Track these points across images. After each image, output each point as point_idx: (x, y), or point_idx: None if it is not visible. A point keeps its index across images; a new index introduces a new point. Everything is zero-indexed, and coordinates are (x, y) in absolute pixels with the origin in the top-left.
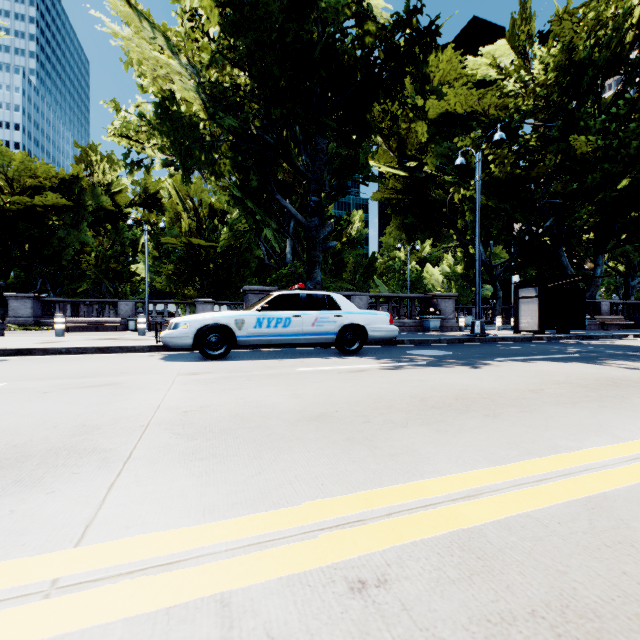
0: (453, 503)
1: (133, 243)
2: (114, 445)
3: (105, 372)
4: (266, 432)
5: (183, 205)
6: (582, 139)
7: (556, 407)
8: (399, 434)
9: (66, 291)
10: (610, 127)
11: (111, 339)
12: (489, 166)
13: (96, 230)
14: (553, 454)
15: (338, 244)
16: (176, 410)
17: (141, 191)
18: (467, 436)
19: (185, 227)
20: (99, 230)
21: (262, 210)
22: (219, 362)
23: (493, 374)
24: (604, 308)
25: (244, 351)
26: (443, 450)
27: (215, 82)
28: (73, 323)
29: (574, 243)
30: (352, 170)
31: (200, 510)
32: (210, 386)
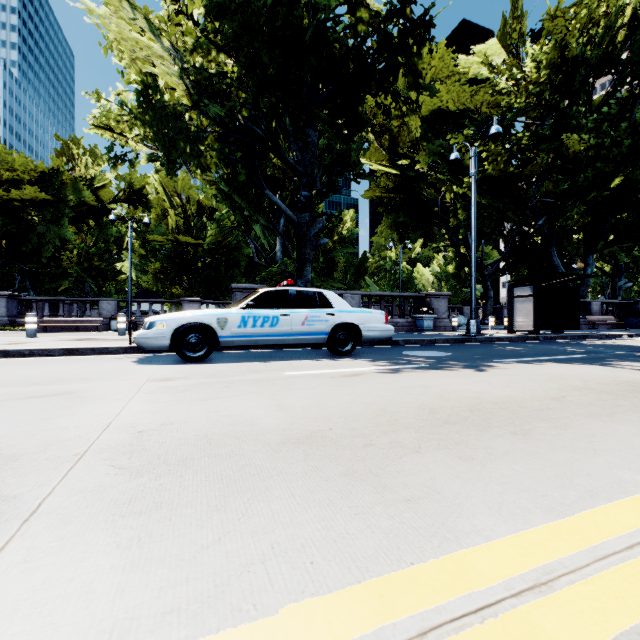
0: (520, 602)
1: (118, 240)
2: (23, 488)
3: (63, 378)
4: (238, 463)
5: (170, 202)
6: (575, 137)
7: (592, 421)
8: (412, 464)
9: (47, 290)
10: (602, 126)
11: (86, 340)
12: (482, 164)
13: (78, 226)
14: (624, 496)
15: (329, 242)
16: (129, 429)
17: (126, 186)
18: (500, 466)
19: (172, 224)
20: (81, 226)
21: (251, 206)
22: (198, 365)
23: (502, 378)
24: (595, 308)
25: (229, 352)
26: (476, 491)
27: (200, 68)
28: (51, 323)
29: (565, 243)
30: (343, 167)
31: (105, 631)
32: (181, 395)
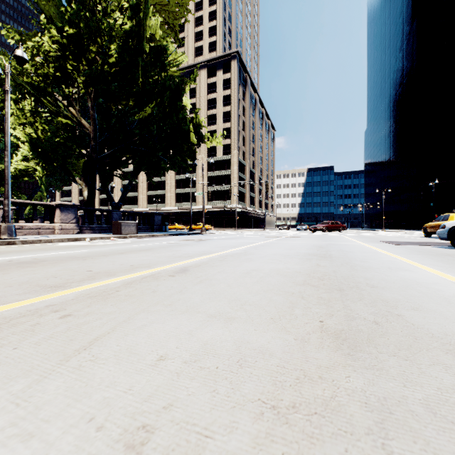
0: None
1: None
2: None
3: None
4: None
5: None
6: None
7: None
8: None
9: None
10: None
11: None
12: None
13: None
14: None
15: None
16: None
17: None
18: None
19: None
20: None
21: None
22: None
23: None
24: None
25: None
26: None
27: None
28: None
29: None
30: None
31: None
32: None
